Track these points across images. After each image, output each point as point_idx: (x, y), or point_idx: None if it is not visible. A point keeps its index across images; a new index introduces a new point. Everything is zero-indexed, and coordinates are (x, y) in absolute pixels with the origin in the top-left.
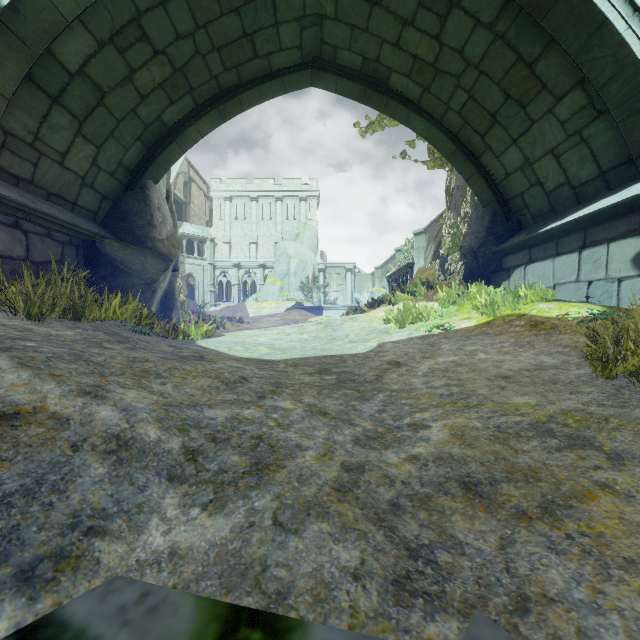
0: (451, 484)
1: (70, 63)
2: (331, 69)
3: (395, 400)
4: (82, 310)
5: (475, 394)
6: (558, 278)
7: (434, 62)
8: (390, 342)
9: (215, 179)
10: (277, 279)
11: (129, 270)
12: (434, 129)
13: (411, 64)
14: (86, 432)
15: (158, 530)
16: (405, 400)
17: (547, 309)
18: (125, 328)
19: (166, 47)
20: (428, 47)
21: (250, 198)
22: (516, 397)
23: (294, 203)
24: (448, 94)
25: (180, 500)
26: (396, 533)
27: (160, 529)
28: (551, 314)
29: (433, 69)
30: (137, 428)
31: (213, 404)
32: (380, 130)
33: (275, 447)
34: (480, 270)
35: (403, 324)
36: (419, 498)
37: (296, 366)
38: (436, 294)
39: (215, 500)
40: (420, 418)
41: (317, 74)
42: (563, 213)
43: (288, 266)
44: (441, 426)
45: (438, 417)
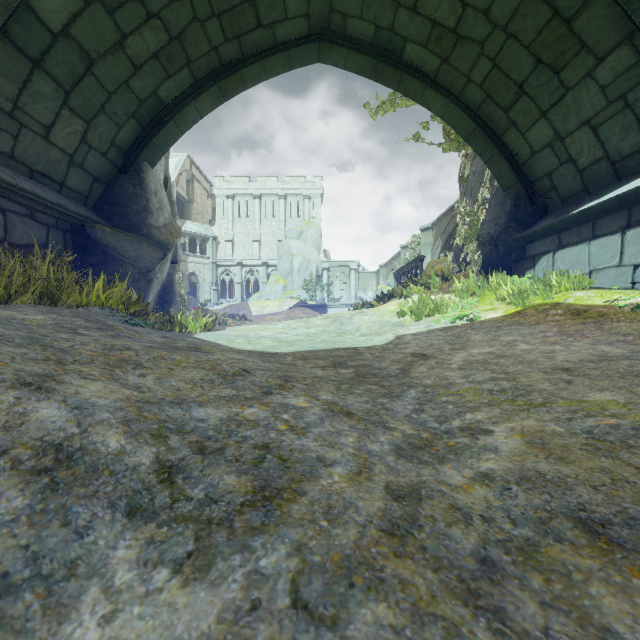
0: (561, 522)
1: (52, 21)
2: (340, 41)
3: (432, 397)
4: (57, 292)
5: (535, 390)
6: (595, 263)
7: (455, 27)
8: (408, 334)
9: (218, 177)
10: (280, 277)
11: (122, 257)
12: (452, 106)
13: (429, 31)
14: (9, 440)
15: (94, 614)
16: (445, 397)
17: (586, 297)
18: (115, 318)
19: (161, 10)
20: (449, 9)
21: (253, 196)
22: (593, 393)
23: (297, 201)
24: (469, 64)
25: (140, 552)
26: (508, 623)
27: (98, 611)
28: (592, 302)
29: (453, 35)
30: (91, 434)
31: (205, 401)
32: (392, 110)
33: (288, 461)
34: (500, 259)
35: (419, 316)
36: (517, 547)
37: (306, 359)
38: (451, 286)
39: (196, 553)
40: (473, 420)
41: (325, 47)
42: (599, 192)
43: (291, 264)
44: (507, 431)
45: (498, 418)
